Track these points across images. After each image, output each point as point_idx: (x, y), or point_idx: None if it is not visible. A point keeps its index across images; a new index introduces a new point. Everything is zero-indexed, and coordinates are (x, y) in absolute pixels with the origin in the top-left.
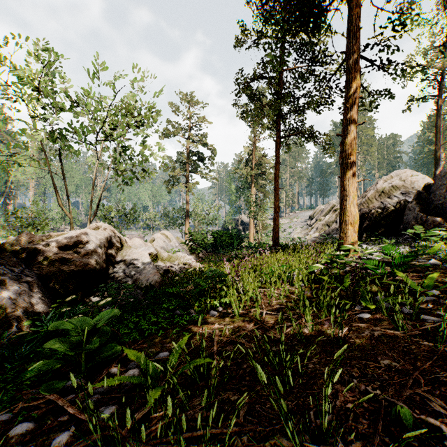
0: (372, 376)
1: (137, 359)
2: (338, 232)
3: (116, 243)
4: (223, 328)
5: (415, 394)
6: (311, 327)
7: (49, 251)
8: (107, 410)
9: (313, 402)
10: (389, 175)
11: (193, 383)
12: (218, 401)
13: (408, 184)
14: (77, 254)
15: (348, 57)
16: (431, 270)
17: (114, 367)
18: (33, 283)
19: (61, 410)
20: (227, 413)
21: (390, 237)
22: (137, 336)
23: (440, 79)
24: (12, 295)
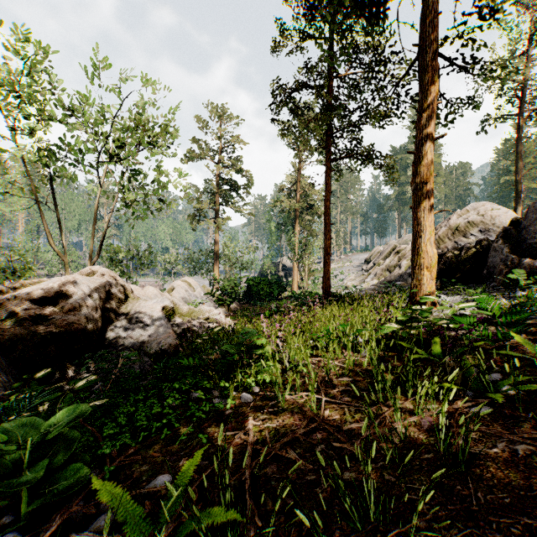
0: None
1: (111, 501)
2: (402, 278)
3: (119, 293)
4: (261, 427)
5: None
6: (404, 433)
7: (17, 305)
8: None
9: None
10: (464, 209)
11: None
12: None
13: (488, 220)
14: (60, 309)
15: (424, 51)
16: None
17: (76, 506)
18: None
19: None
20: None
21: (471, 285)
22: (128, 441)
23: (522, 95)
24: None
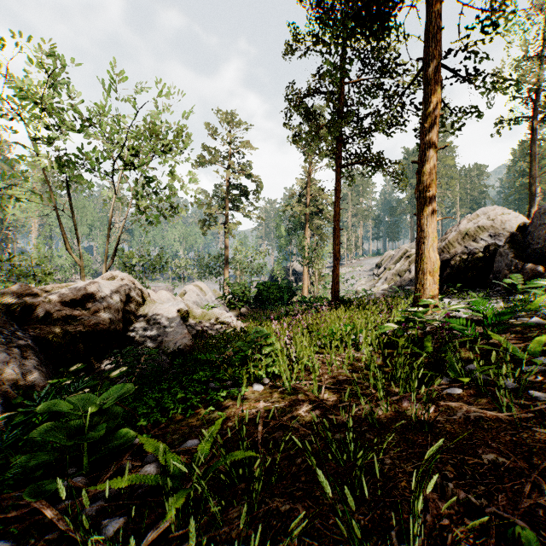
0: (473, 477)
1: (156, 451)
2: (412, 283)
3: (137, 297)
4: (271, 407)
5: (536, 505)
6: (386, 407)
7: (50, 307)
8: (112, 524)
9: (395, 516)
10: (474, 213)
11: (229, 485)
12: (263, 512)
13: (498, 225)
14: (86, 311)
15: (427, 65)
16: (535, 331)
17: (126, 460)
18: (27, 349)
19: (51, 522)
20: (275, 531)
21: (477, 290)
22: (159, 418)
23: (536, 97)
24: None
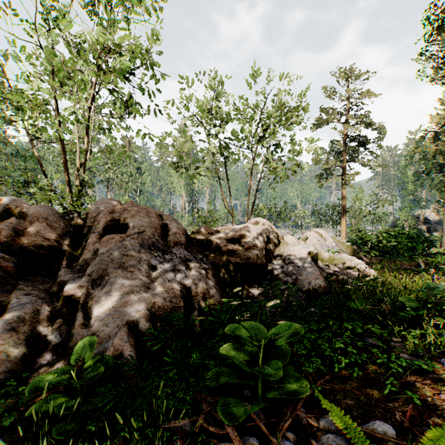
0: None
1: (347, 429)
2: None
3: (274, 239)
4: None
5: None
6: None
7: (220, 242)
8: None
9: None
10: None
11: None
12: None
13: None
14: (241, 247)
15: None
16: None
17: (299, 411)
18: (208, 271)
19: None
20: None
21: None
22: (321, 366)
23: None
24: (194, 280)
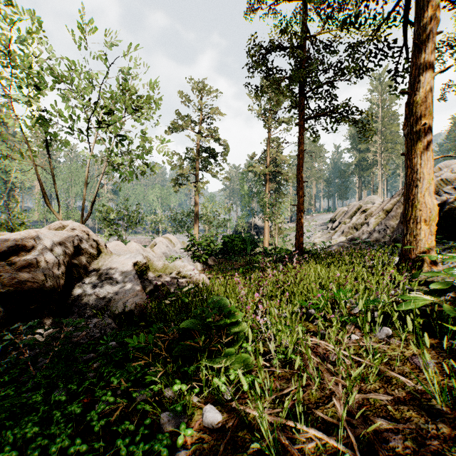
0: None
1: None
2: (371, 235)
3: (90, 249)
4: None
5: None
6: None
7: None
8: None
9: None
10: (435, 167)
11: None
12: None
13: None
14: (13, 266)
15: None
16: None
17: None
18: None
19: None
20: None
21: None
22: None
23: None
24: None
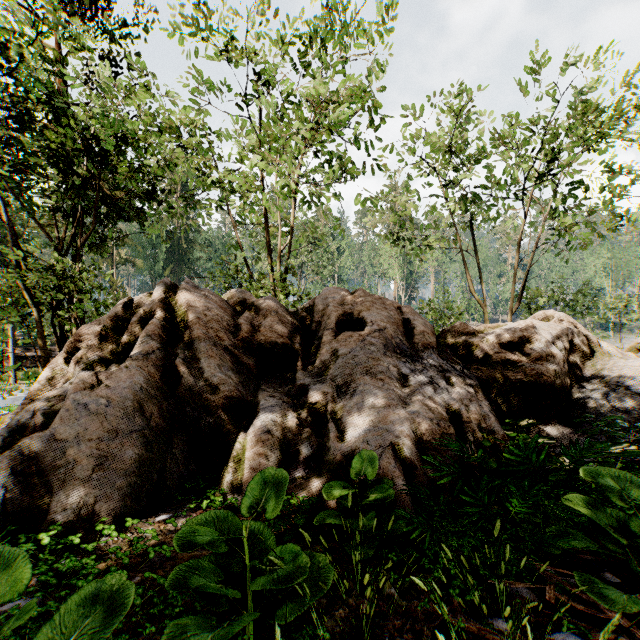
0: None
1: None
2: None
3: (581, 345)
4: None
5: None
6: None
7: (488, 348)
8: None
9: None
10: None
11: None
12: None
13: None
14: (524, 357)
15: None
16: None
17: None
18: (476, 389)
19: None
20: None
21: None
22: None
23: None
24: (461, 400)
